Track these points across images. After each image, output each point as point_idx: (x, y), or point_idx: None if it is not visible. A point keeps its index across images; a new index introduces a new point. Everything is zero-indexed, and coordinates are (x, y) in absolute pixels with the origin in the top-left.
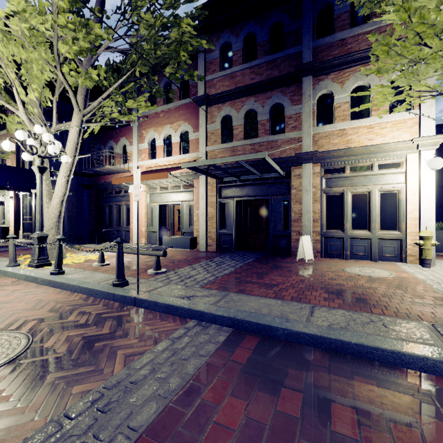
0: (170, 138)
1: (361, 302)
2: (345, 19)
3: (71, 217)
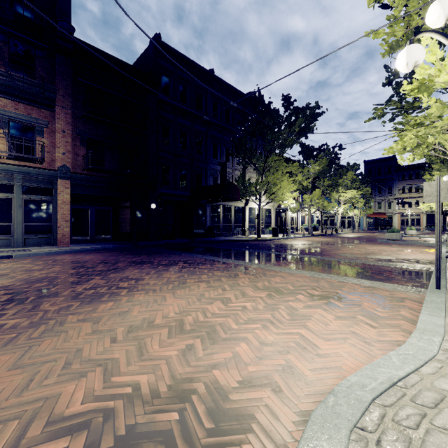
0: None
1: None
2: None
3: None
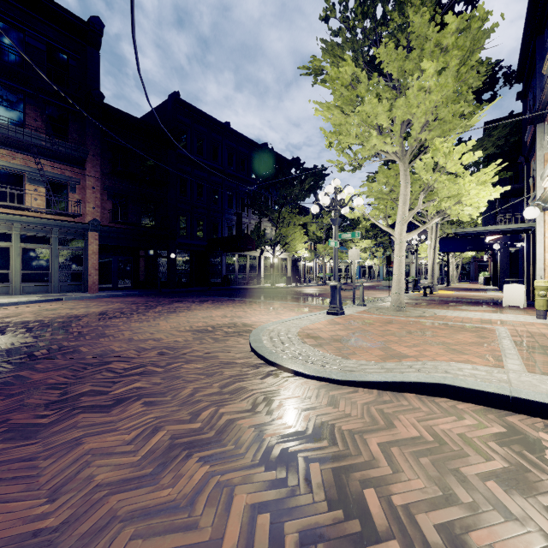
0: None
1: None
2: None
3: (503, 269)
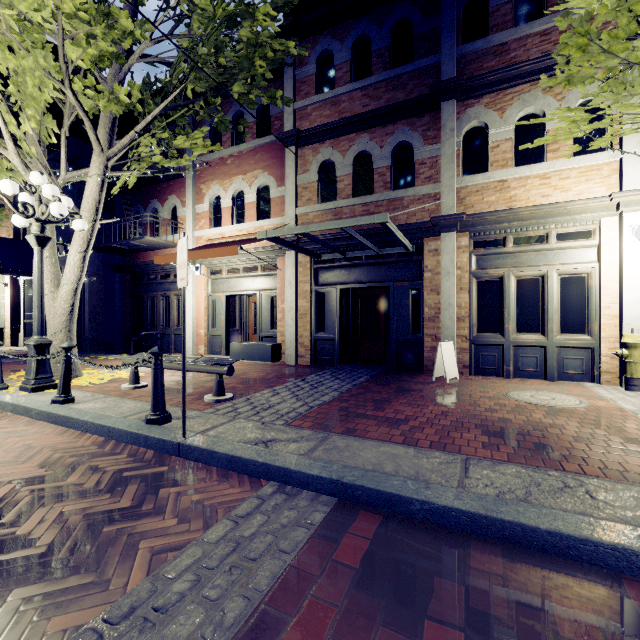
0: (242, 196)
1: (543, 451)
2: (506, 13)
3: (95, 314)
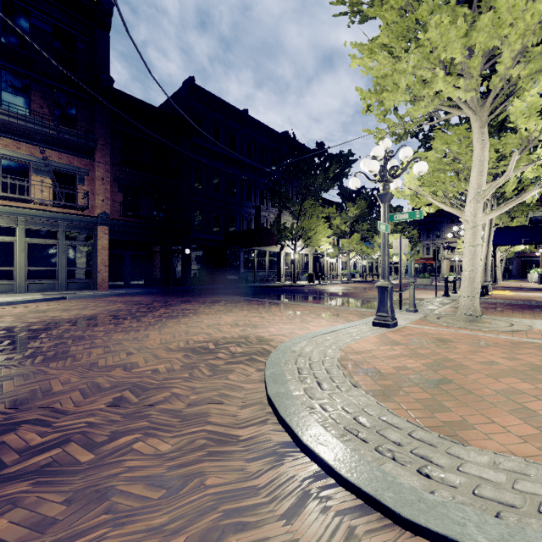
0: None
1: None
2: None
3: None
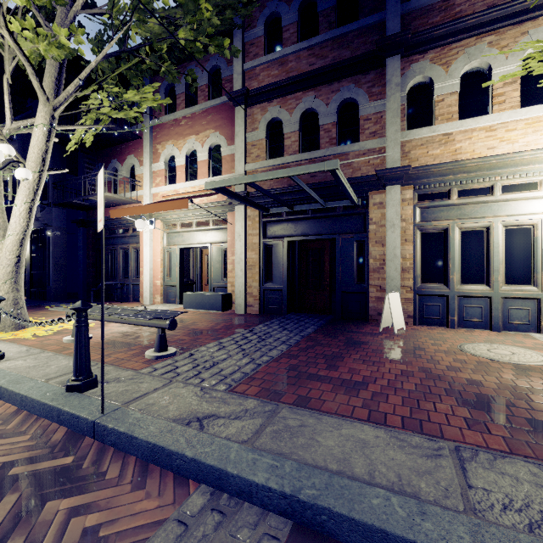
0: (195, 155)
1: (542, 431)
2: None
3: (59, 266)
